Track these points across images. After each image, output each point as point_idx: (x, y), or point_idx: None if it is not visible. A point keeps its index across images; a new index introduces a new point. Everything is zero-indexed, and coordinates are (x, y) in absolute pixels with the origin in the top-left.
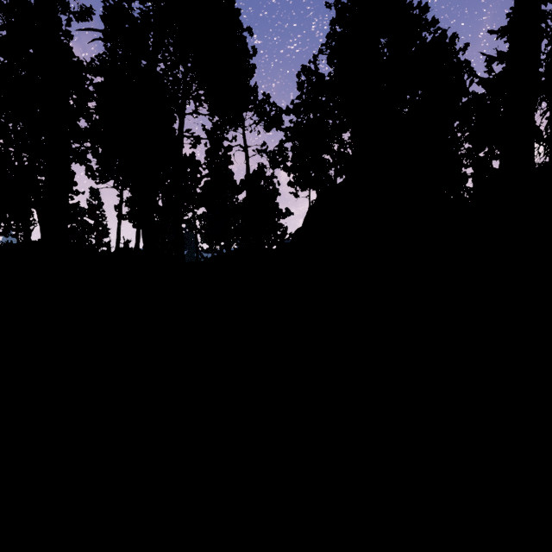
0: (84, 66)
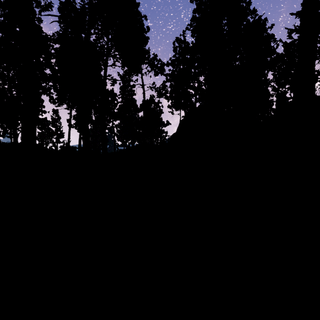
0: (48, 38)
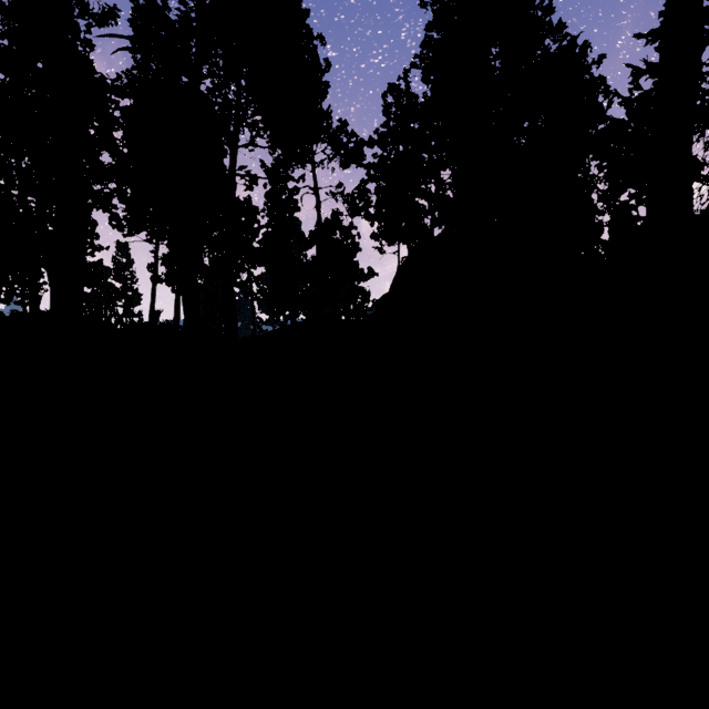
0: (107, 85)
